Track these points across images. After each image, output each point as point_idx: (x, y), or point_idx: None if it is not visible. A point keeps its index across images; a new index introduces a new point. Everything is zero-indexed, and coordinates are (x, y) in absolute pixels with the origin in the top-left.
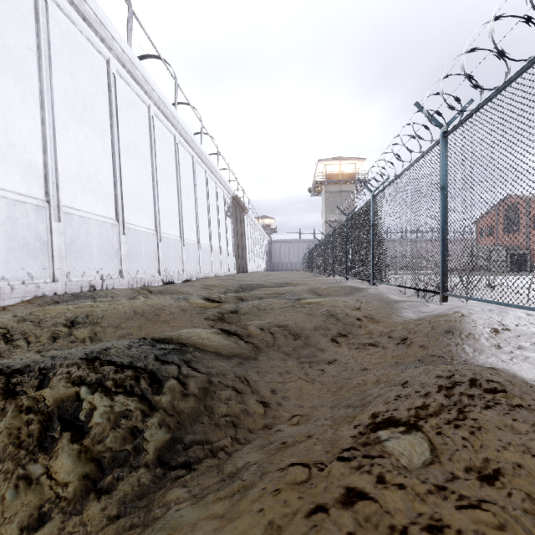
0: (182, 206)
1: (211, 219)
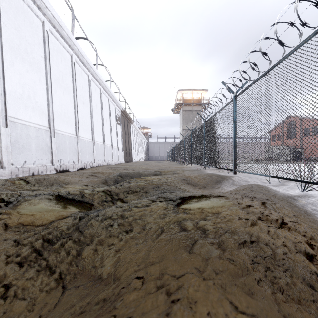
0: (78, 111)
1: (104, 124)
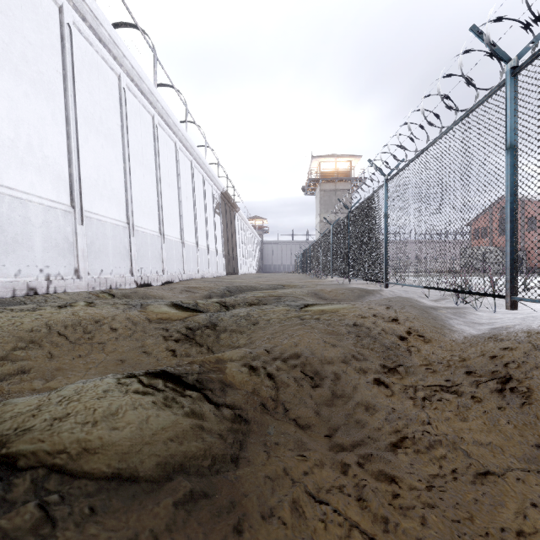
0: (162, 198)
1: (197, 215)
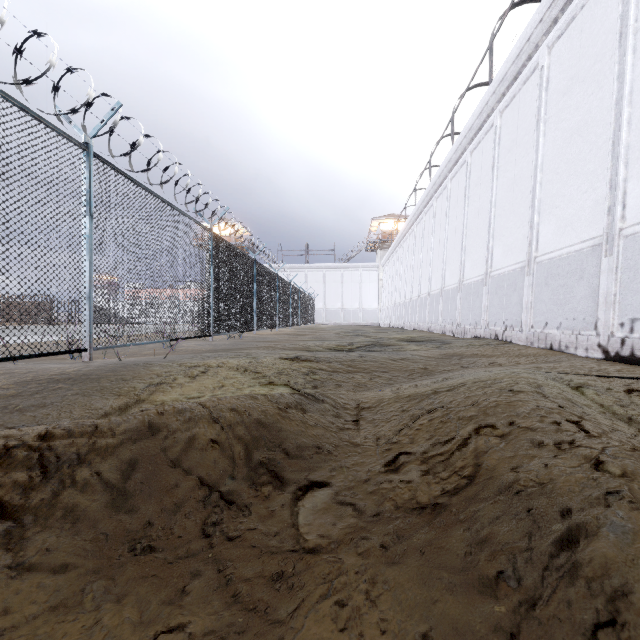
0: None
1: None
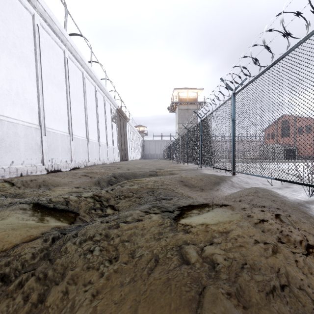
0: (72, 109)
1: (99, 122)
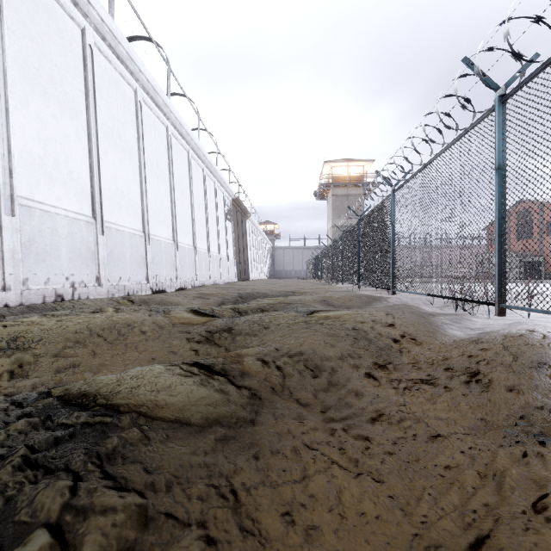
0: (176, 206)
1: (209, 222)
